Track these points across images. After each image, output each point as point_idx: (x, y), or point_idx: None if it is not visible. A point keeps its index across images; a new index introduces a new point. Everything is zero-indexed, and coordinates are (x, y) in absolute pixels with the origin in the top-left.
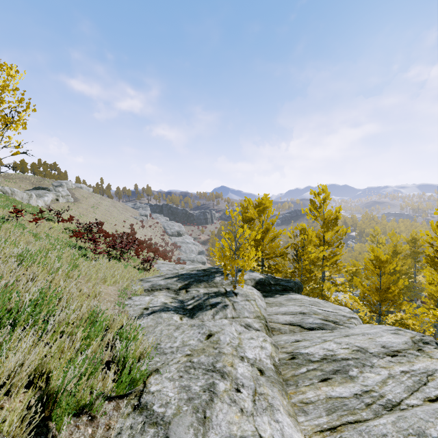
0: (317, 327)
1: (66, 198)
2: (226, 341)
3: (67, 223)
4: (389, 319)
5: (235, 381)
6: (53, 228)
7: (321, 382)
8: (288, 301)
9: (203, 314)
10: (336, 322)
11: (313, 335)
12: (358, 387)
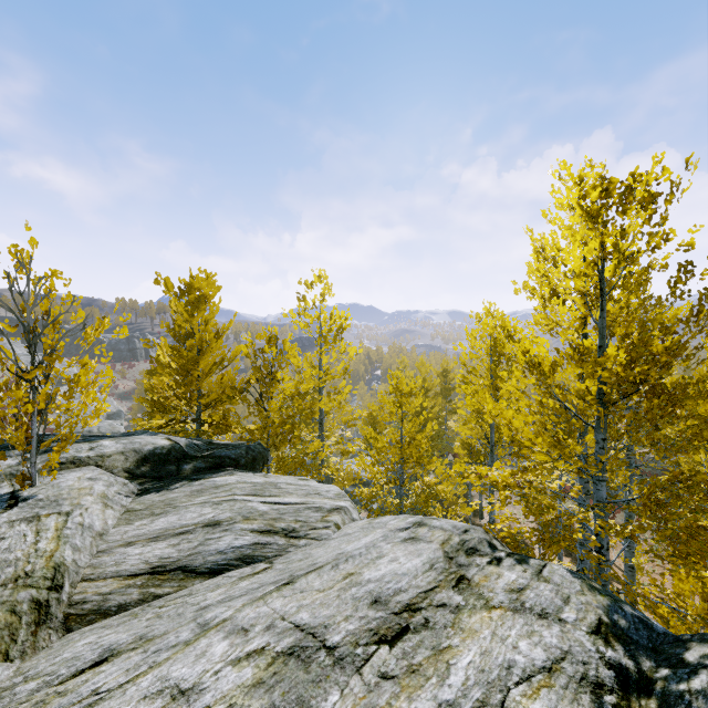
0: (238, 559)
1: None
2: None
3: None
4: (414, 490)
5: None
6: None
7: None
8: (197, 495)
9: None
10: (292, 532)
11: (195, 603)
12: None
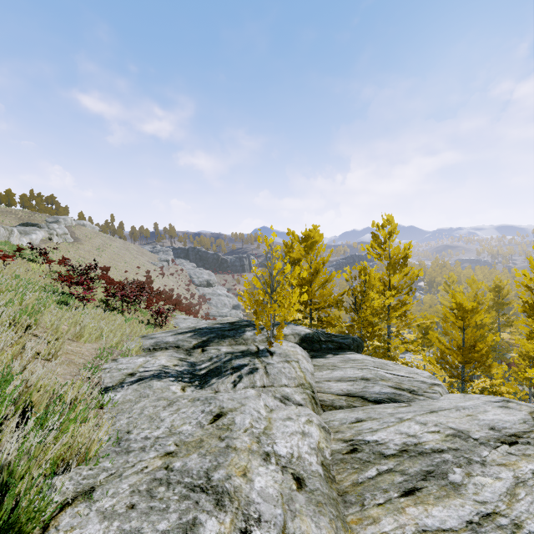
0: (387, 399)
1: (62, 237)
2: (244, 426)
3: (58, 266)
4: (475, 387)
5: (245, 511)
6: (32, 271)
7: (404, 498)
8: (344, 363)
9: (219, 382)
10: (413, 391)
11: (381, 411)
12: (470, 507)
